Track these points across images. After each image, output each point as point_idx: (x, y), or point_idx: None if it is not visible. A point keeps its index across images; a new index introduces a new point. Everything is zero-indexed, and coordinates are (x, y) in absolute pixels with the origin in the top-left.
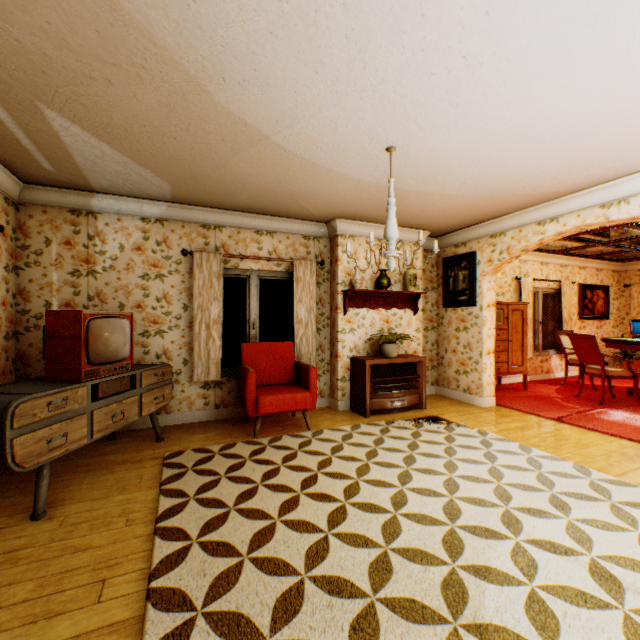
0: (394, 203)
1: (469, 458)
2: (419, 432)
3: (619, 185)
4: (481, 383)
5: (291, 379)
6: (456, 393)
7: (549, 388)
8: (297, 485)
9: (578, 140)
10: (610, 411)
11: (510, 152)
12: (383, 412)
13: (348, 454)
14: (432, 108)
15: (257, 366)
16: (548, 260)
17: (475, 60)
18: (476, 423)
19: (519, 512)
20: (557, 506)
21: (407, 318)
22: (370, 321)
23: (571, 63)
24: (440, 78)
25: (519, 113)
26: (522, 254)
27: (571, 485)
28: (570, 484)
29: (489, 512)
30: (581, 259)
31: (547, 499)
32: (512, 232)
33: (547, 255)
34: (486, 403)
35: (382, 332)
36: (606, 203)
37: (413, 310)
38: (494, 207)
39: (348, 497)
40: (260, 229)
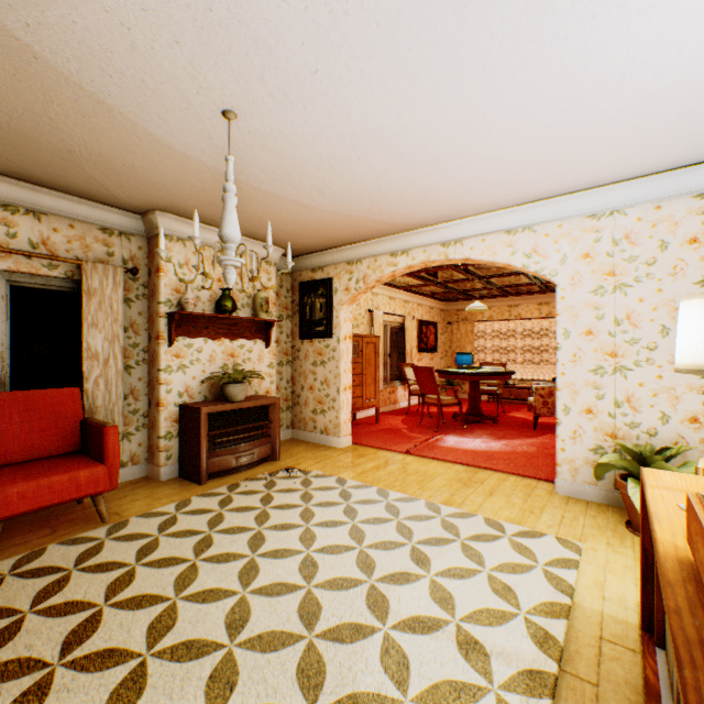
0: (235, 191)
1: (329, 519)
2: (271, 494)
3: (456, 226)
4: (339, 422)
5: (75, 446)
6: (314, 435)
7: (397, 419)
8: (55, 648)
9: (432, 167)
10: (445, 437)
11: (371, 164)
12: (227, 473)
13: (166, 554)
14: (285, 64)
15: (2, 432)
16: (395, 295)
17: (340, 3)
18: (335, 469)
19: (384, 583)
20: (419, 561)
21: (259, 351)
22: (210, 355)
23: (438, 61)
24: (295, 13)
25: (383, 112)
26: (377, 285)
27: (427, 529)
28: (426, 527)
29: (353, 595)
30: (420, 297)
31: (409, 554)
32: (369, 261)
33: (395, 290)
34: (344, 443)
35: (226, 369)
36: (447, 242)
37: (266, 341)
38: (352, 230)
39: (155, 641)
40: (12, 202)
